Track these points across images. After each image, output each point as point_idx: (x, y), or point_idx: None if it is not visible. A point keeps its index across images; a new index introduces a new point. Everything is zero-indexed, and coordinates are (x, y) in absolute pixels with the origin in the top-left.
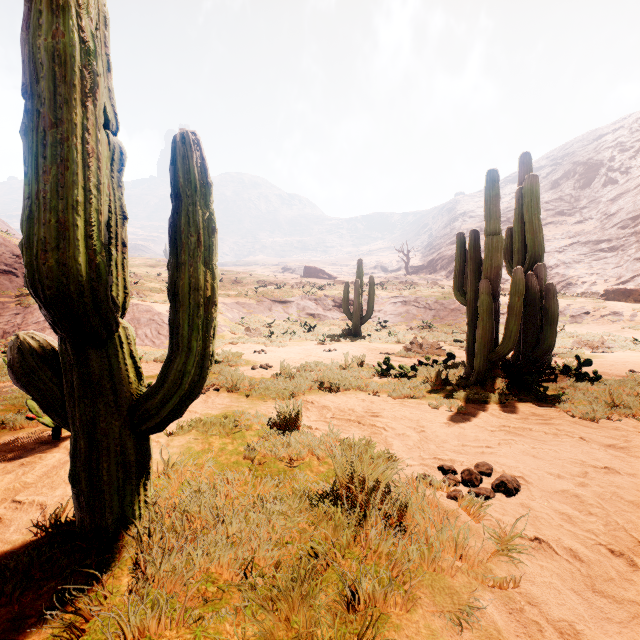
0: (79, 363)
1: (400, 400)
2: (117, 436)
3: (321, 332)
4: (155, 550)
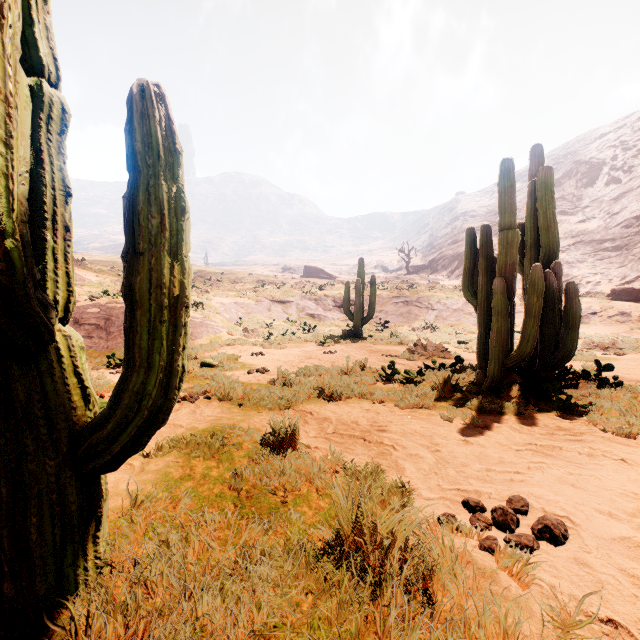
0: None
1: (408, 410)
2: (52, 480)
3: (321, 333)
4: None
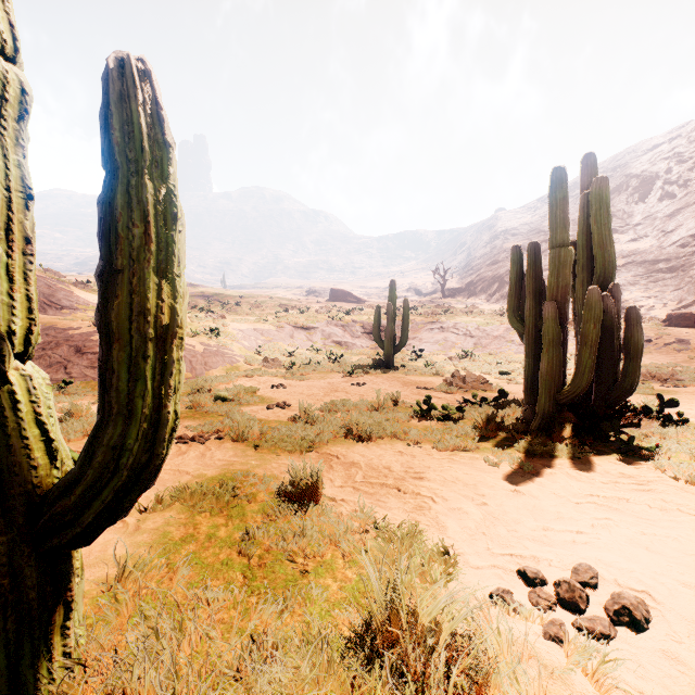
0: None
1: (448, 453)
2: (3, 561)
3: (349, 362)
4: None
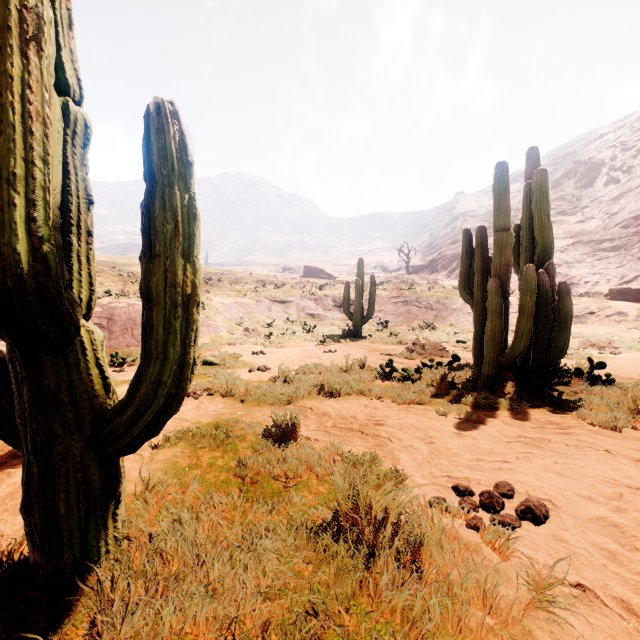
0: (30, 374)
1: (405, 406)
2: (78, 460)
3: (321, 332)
4: (116, 606)
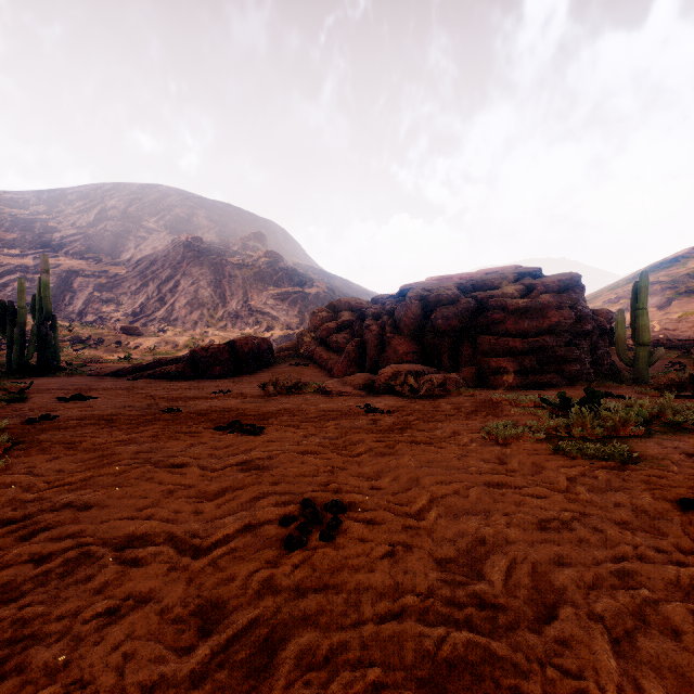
0: None
1: None
2: None
3: None
4: None
